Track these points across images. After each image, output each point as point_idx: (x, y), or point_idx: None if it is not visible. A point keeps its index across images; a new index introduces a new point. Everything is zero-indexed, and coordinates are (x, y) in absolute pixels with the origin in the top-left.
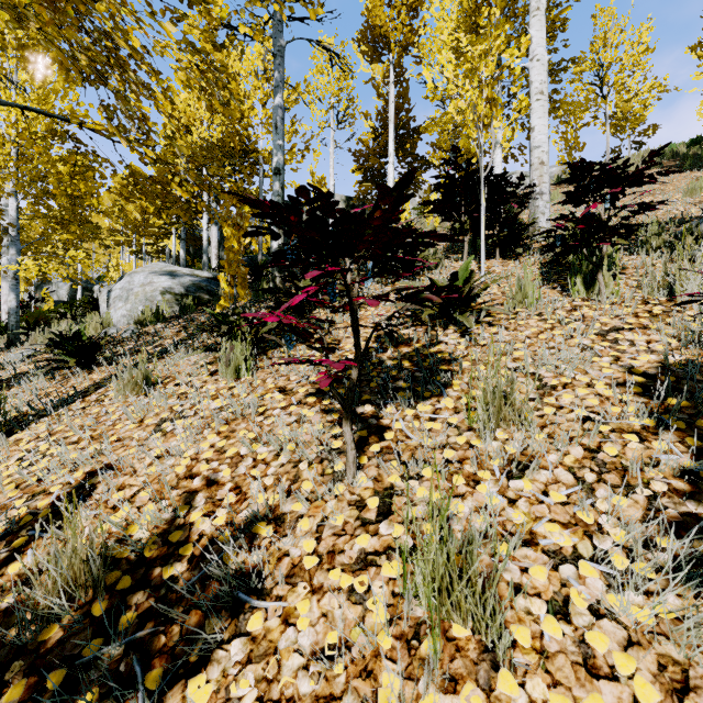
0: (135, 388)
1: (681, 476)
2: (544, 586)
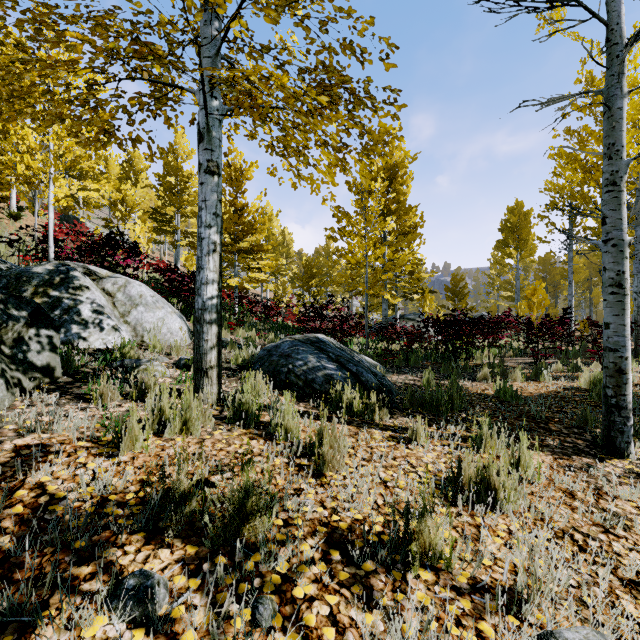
0: None
1: None
2: None
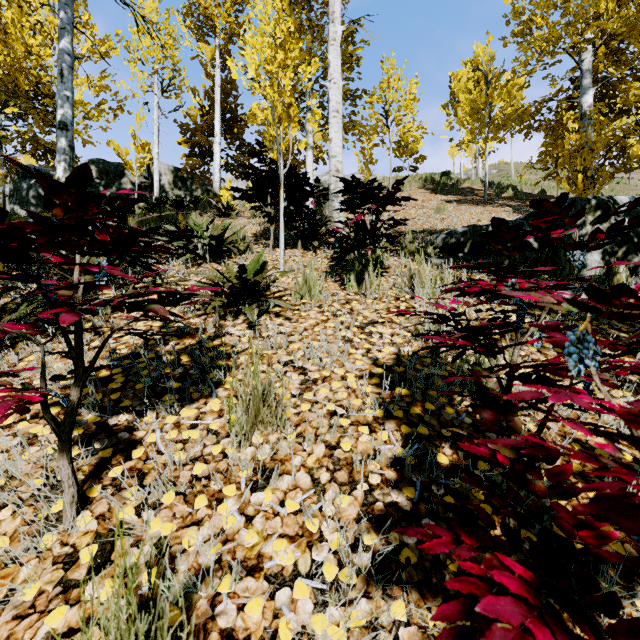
0: None
1: (393, 464)
2: (256, 623)
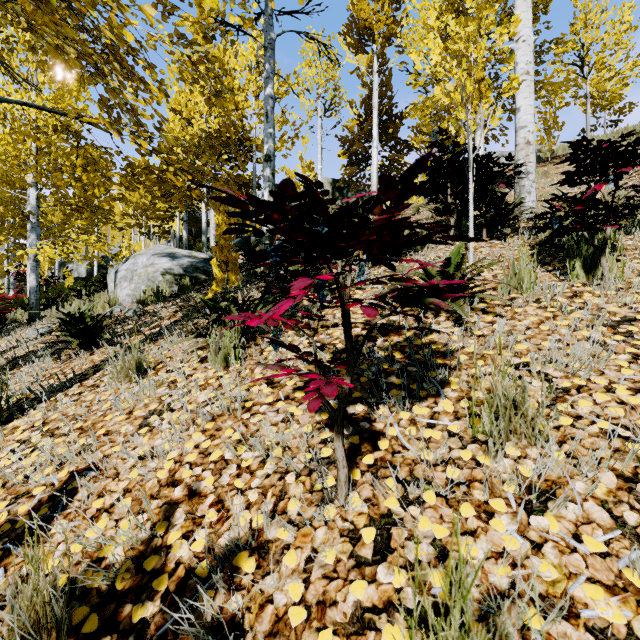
0: (128, 375)
1: None
2: None
